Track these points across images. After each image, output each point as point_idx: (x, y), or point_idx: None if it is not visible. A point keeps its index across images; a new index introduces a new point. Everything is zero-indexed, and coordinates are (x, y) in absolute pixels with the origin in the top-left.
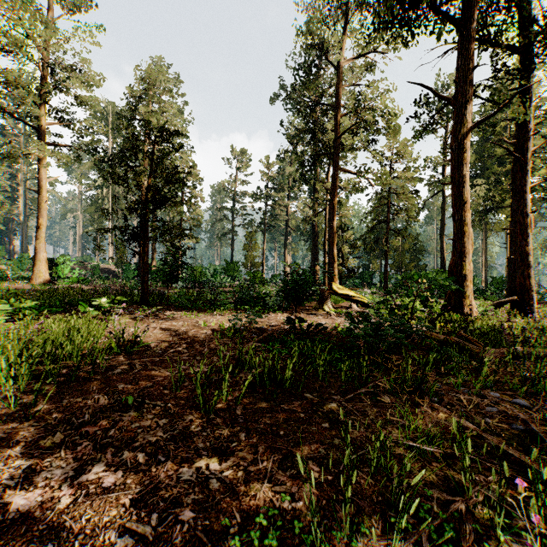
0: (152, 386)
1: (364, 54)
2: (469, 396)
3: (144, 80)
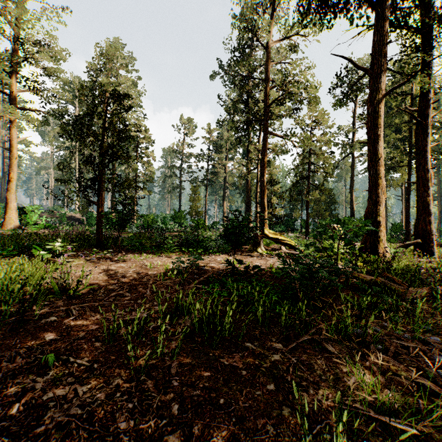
0: (84, 337)
1: (290, 37)
2: (413, 342)
3: (103, 56)
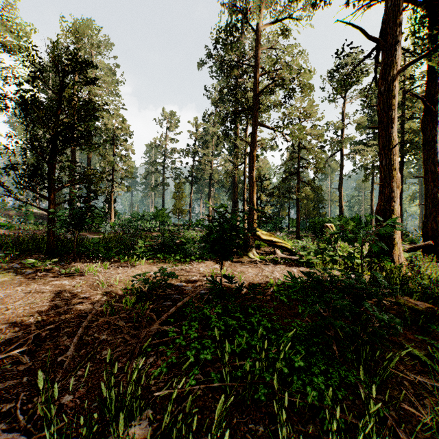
0: None
1: (281, 20)
2: None
3: (73, 33)
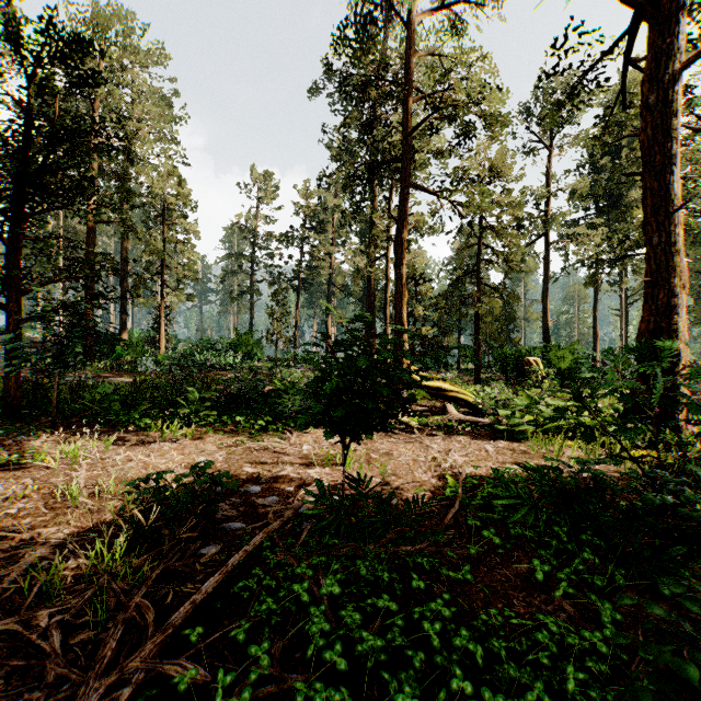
0: None
1: (450, 4)
2: None
3: (88, 25)
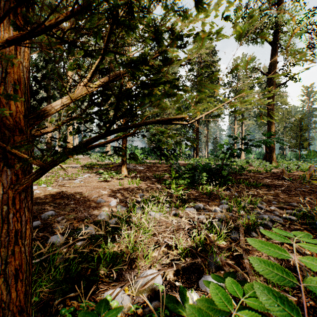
0: None
1: None
2: None
3: None
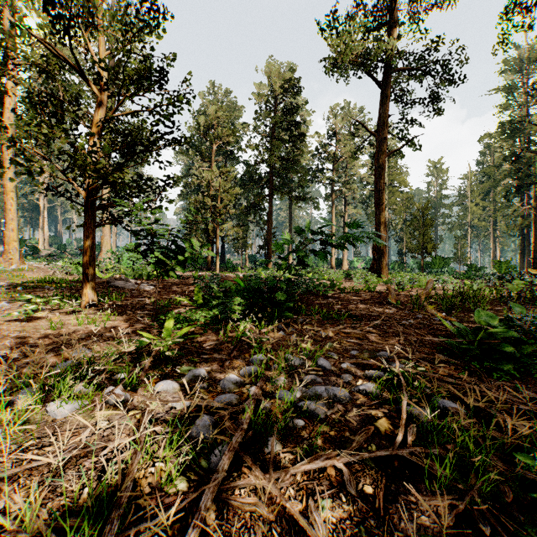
0: None
1: None
2: None
3: None
